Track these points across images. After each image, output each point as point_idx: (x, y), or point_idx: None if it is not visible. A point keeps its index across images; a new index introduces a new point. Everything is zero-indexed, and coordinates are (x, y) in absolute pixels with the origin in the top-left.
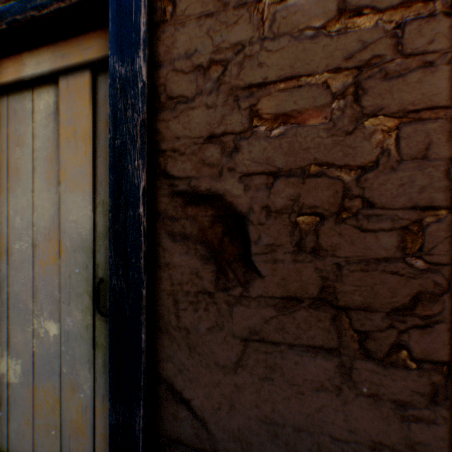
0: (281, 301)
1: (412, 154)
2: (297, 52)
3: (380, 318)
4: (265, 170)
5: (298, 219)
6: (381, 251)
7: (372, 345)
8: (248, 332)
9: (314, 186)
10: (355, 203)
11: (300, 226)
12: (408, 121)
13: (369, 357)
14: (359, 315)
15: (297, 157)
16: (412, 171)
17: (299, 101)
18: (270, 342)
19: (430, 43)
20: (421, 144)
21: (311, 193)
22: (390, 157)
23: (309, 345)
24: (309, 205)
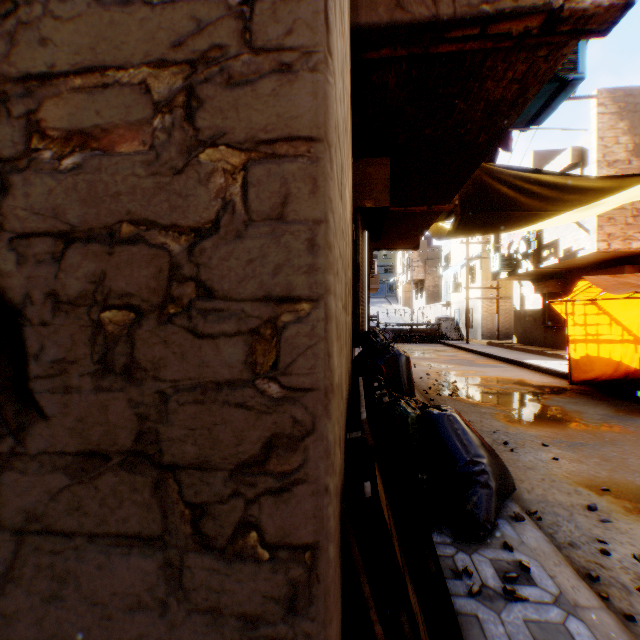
0: (78, 459)
1: (265, 211)
2: (102, 26)
3: (222, 481)
4: (52, 229)
5: (103, 317)
6: (224, 370)
7: (211, 526)
8: (26, 517)
9: (128, 260)
10: (187, 290)
11: (107, 328)
12: (260, 158)
13: (206, 545)
14: (193, 477)
15: (102, 207)
16: (266, 239)
17: (105, 111)
18: (60, 532)
19: (289, 34)
20: (277, 196)
21: (123, 272)
22: (236, 214)
23: (121, 532)
24: (121, 291)
